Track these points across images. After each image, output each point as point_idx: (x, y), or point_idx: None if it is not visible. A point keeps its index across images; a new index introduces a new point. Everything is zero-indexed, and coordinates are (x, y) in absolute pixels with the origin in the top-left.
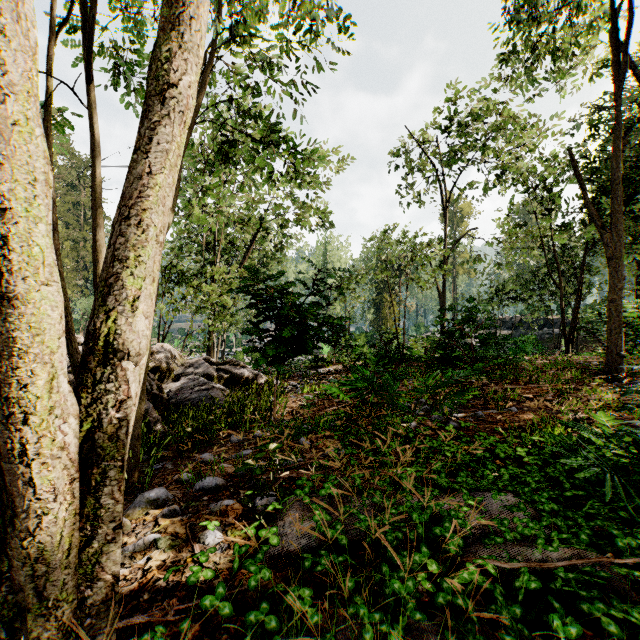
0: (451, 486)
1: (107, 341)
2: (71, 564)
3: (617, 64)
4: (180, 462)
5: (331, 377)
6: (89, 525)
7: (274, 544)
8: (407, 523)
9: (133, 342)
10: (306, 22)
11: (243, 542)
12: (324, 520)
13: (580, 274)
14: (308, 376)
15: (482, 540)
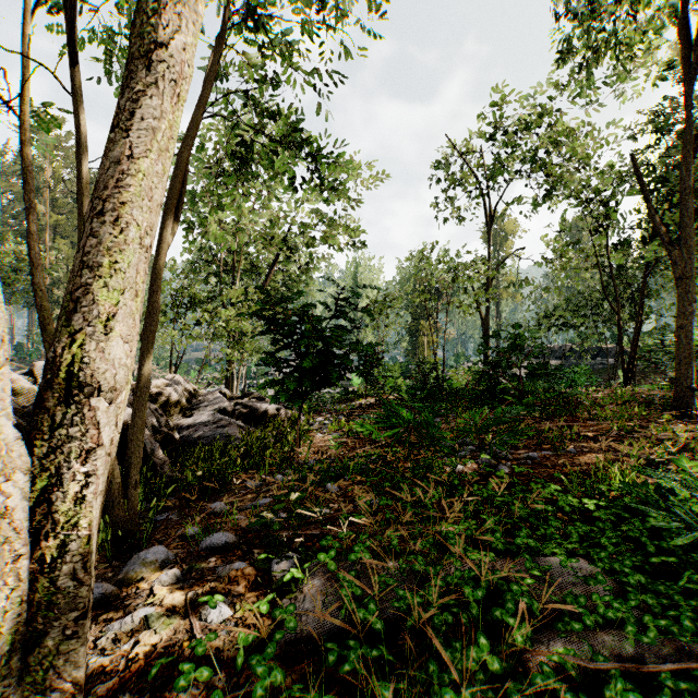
0: (508, 548)
1: (70, 372)
2: (15, 670)
3: (687, 58)
4: (187, 512)
5: (362, 412)
6: (41, 616)
7: (290, 628)
8: (458, 601)
9: (105, 373)
10: (333, 1)
11: (249, 632)
12: (353, 604)
13: (641, 297)
14: (337, 411)
15: (554, 625)
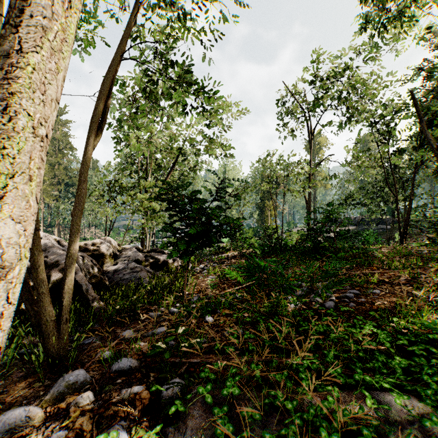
0: (347, 381)
1: None
2: None
3: None
4: (106, 338)
5: (229, 261)
6: None
7: None
8: None
9: None
10: None
11: None
12: None
13: (412, 186)
14: (212, 260)
15: None
